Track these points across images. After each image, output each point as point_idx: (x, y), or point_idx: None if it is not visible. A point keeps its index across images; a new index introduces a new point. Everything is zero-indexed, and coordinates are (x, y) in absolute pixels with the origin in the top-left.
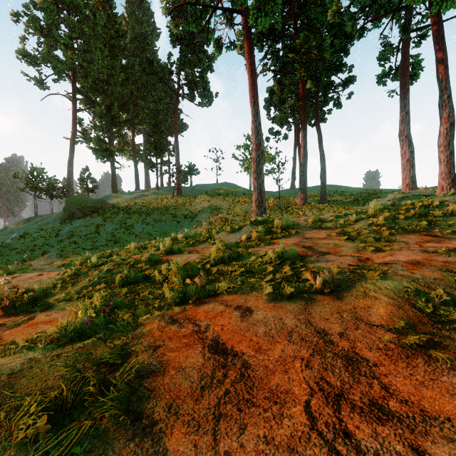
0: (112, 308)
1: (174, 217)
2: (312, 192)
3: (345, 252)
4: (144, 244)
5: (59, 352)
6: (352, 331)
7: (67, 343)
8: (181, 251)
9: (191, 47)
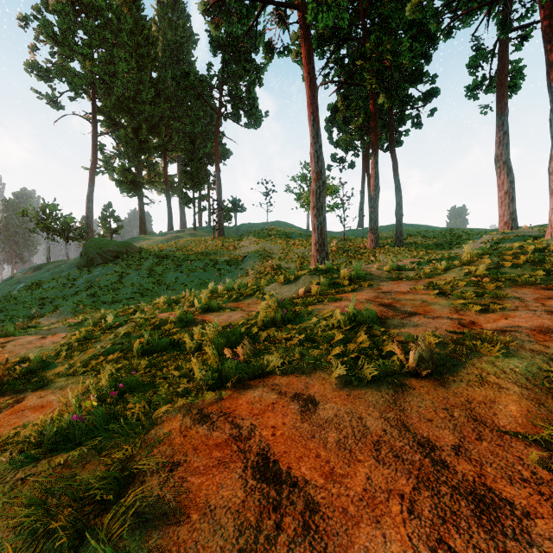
0: (124, 391)
1: (215, 264)
2: (384, 233)
3: (439, 312)
4: (177, 297)
5: (27, 473)
6: (473, 444)
7: (45, 454)
8: (221, 307)
9: (235, 55)
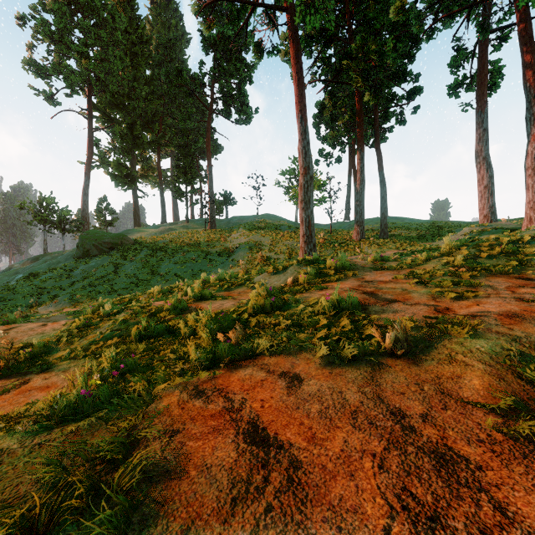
0: (124, 372)
1: (207, 255)
2: (370, 225)
3: (417, 300)
4: (171, 287)
5: (43, 439)
6: (439, 412)
7: (57, 424)
8: (213, 296)
9: (226, 54)
